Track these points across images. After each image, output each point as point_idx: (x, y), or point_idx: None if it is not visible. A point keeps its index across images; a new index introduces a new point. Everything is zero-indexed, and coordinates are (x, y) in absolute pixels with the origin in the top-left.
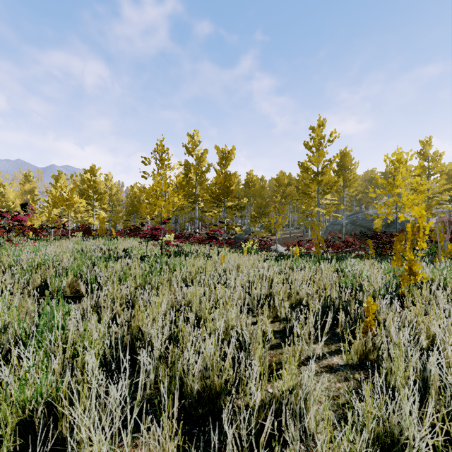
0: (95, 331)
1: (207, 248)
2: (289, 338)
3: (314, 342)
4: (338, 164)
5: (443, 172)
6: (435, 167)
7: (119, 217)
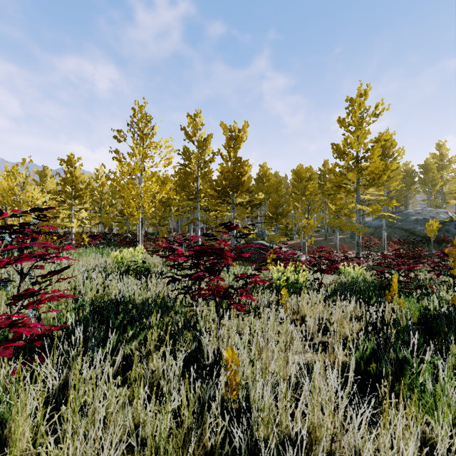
0: None
1: None
2: None
3: None
4: None
5: None
6: None
7: (108, 218)
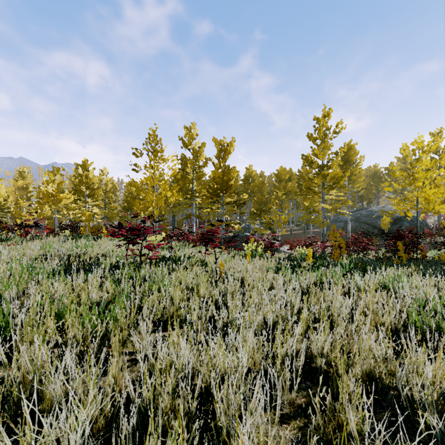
0: None
1: (204, 250)
2: None
3: None
4: (343, 158)
5: None
6: None
7: (113, 213)
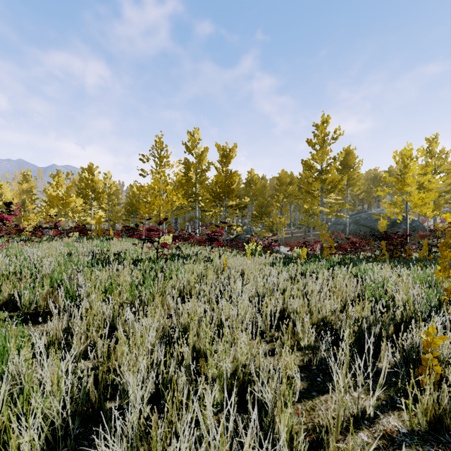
0: (49, 381)
1: (208, 250)
2: (318, 380)
3: (354, 388)
4: (342, 162)
5: (450, 170)
6: (442, 165)
7: (117, 216)
